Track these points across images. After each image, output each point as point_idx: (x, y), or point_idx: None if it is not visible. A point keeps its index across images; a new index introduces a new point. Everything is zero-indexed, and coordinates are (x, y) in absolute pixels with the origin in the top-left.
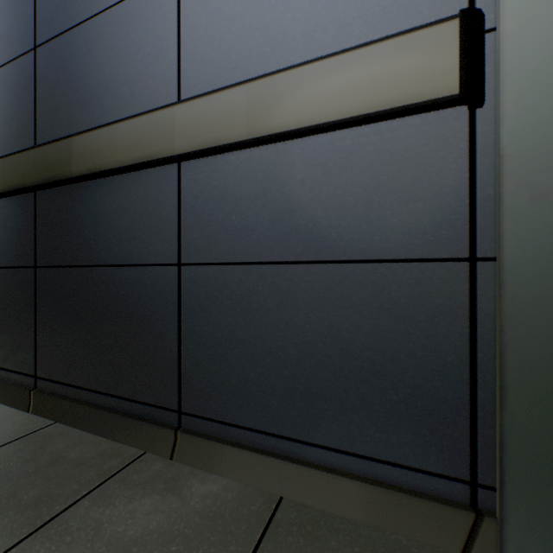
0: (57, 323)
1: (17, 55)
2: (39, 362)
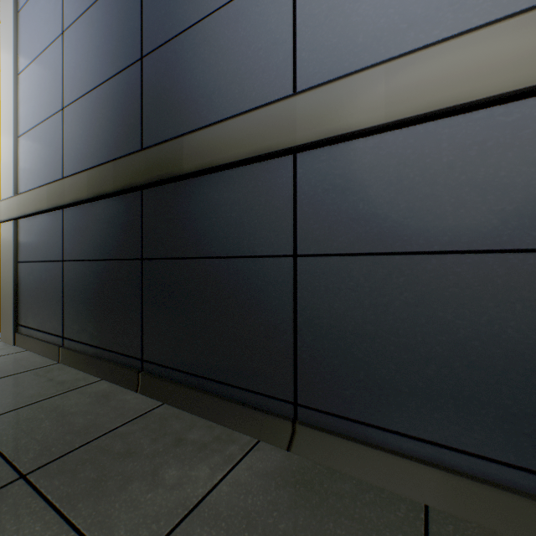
0: (163, 311)
1: (124, 67)
2: (145, 346)
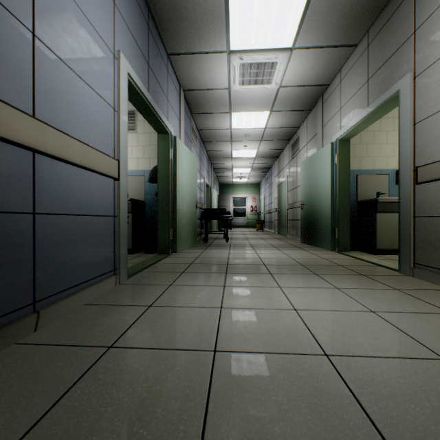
0: None
1: None
2: None
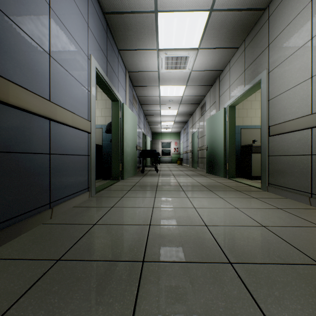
0: None
1: None
2: None
